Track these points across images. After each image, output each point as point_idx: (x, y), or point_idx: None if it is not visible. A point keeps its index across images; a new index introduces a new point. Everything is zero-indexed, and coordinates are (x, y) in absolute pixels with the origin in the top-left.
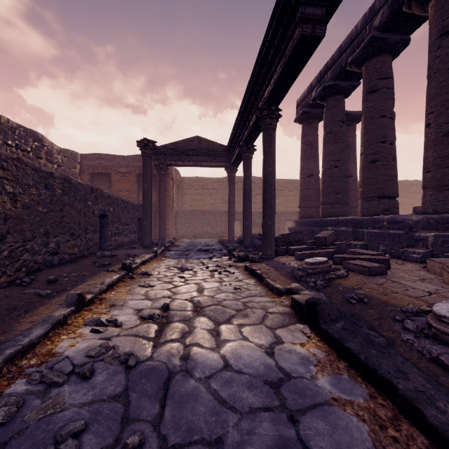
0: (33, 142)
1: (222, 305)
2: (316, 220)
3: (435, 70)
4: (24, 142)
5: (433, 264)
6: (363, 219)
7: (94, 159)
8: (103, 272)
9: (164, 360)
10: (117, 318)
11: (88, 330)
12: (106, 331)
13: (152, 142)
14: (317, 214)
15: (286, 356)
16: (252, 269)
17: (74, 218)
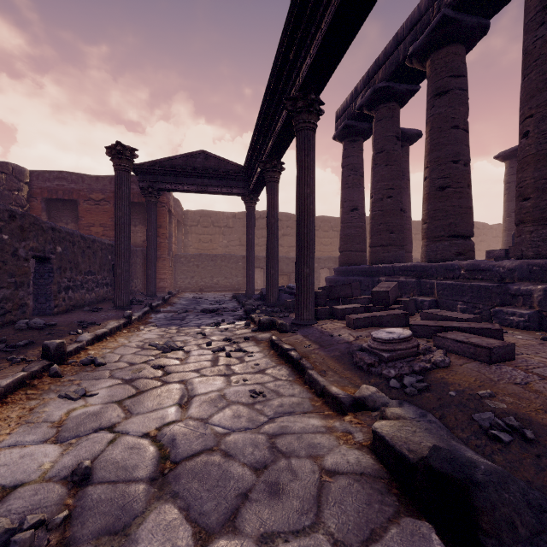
0: None
1: (224, 451)
2: (364, 268)
3: (536, 56)
4: None
5: None
6: (430, 266)
7: (51, 179)
8: (0, 364)
9: None
10: None
11: None
12: None
13: (130, 150)
14: (362, 260)
15: None
16: (282, 348)
17: None
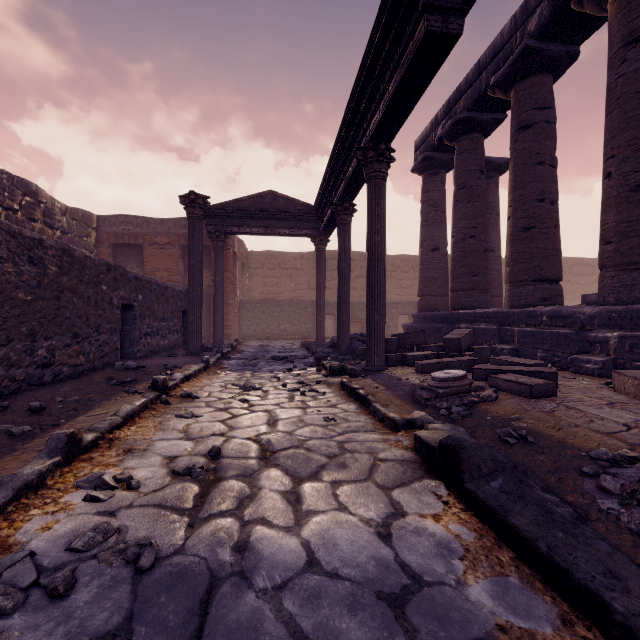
0: (23, 196)
1: (306, 448)
2: (444, 314)
3: (618, 94)
4: (8, 195)
5: (624, 380)
6: (511, 312)
7: (117, 224)
8: (121, 394)
9: (204, 553)
10: (133, 473)
11: (81, 496)
12: (112, 498)
13: (203, 198)
14: (444, 305)
15: (412, 540)
16: (351, 388)
17: (79, 310)
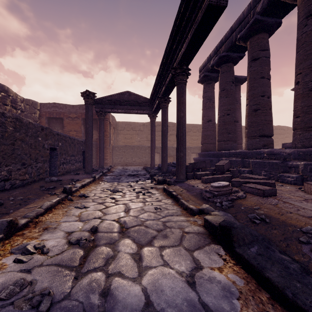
0: (0, 92)
1: (145, 225)
2: (214, 153)
3: (302, 42)
4: None
5: (310, 187)
6: (248, 152)
7: (50, 107)
8: (46, 195)
9: (82, 298)
10: (46, 242)
11: (12, 259)
12: (31, 260)
13: (93, 94)
14: (214, 148)
15: (207, 286)
16: (169, 191)
17: (25, 151)
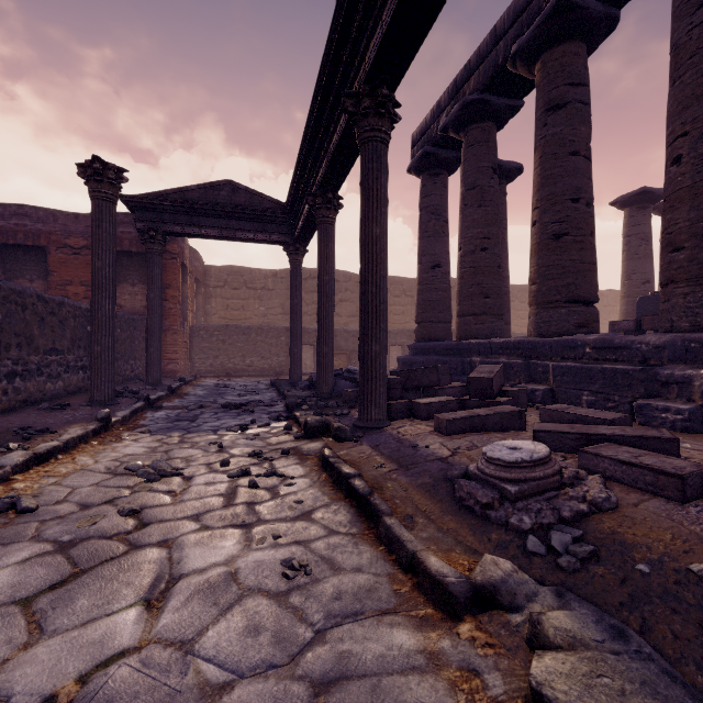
0: None
1: None
2: (450, 344)
3: (692, 51)
4: None
5: None
6: (542, 341)
7: (7, 216)
8: None
9: None
10: None
11: None
12: None
13: (116, 170)
14: (447, 333)
15: None
16: (340, 473)
17: None
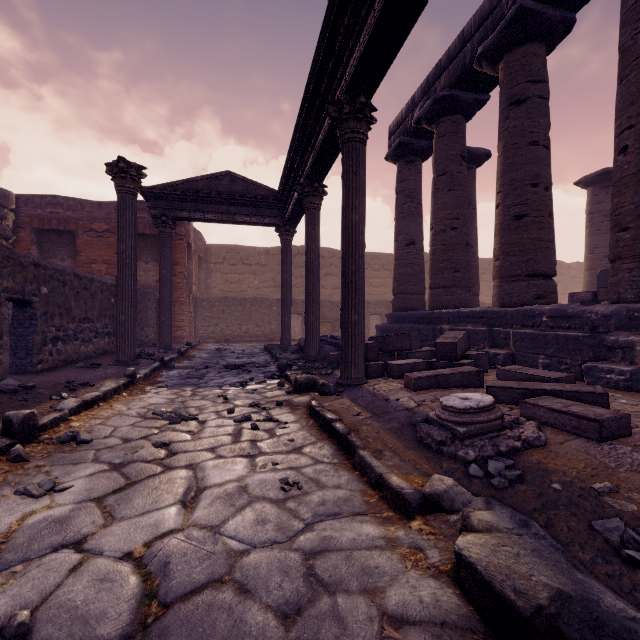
0: None
1: (238, 582)
2: (422, 314)
3: (637, 53)
4: None
5: None
6: (504, 311)
7: (43, 205)
8: None
9: None
10: None
11: None
12: None
13: (137, 168)
14: (421, 304)
15: None
16: (324, 418)
17: None
